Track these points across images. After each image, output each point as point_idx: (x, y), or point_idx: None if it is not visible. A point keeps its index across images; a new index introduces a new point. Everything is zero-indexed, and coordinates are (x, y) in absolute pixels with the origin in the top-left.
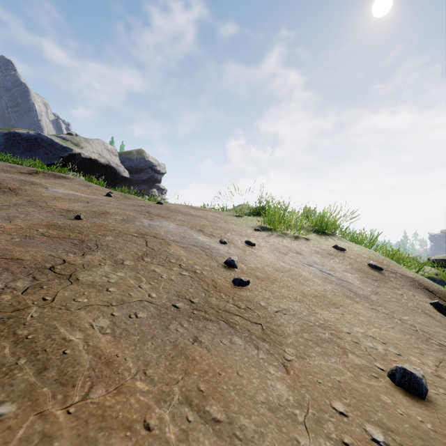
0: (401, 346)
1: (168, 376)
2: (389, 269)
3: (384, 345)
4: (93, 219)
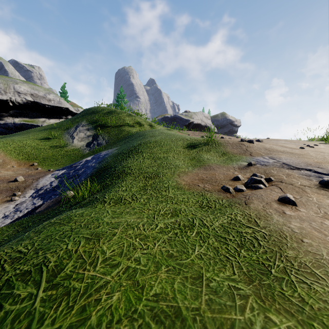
0: None
1: None
2: None
3: None
4: None
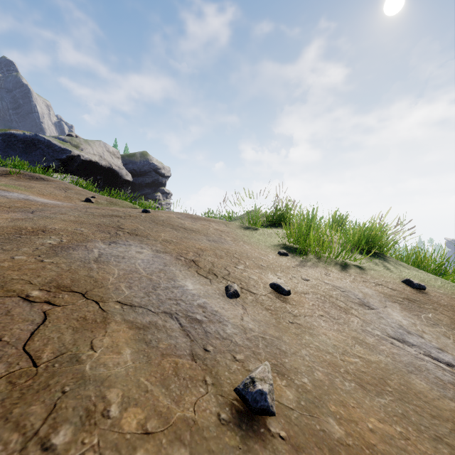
0: None
1: None
2: None
3: None
4: None
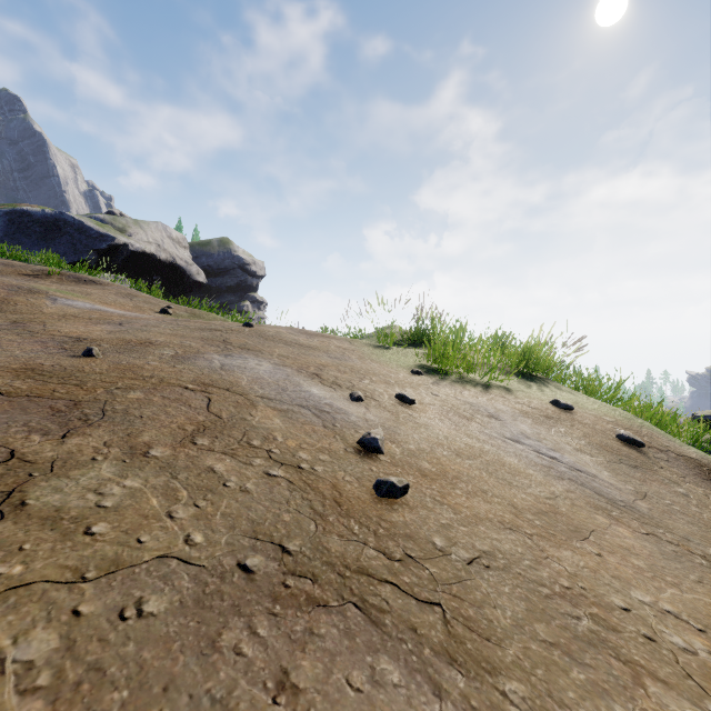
0: None
1: None
2: (653, 444)
3: (704, 639)
4: (118, 355)
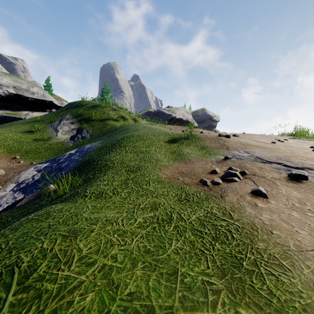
0: None
1: None
2: None
3: None
4: None
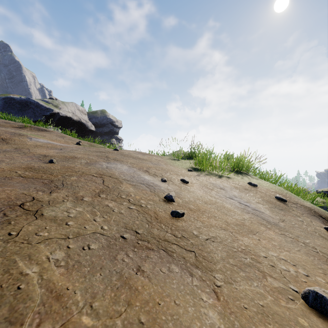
0: (308, 267)
1: (113, 308)
2: (291, 200)
3: (294, 267)
4: (63, 162)
